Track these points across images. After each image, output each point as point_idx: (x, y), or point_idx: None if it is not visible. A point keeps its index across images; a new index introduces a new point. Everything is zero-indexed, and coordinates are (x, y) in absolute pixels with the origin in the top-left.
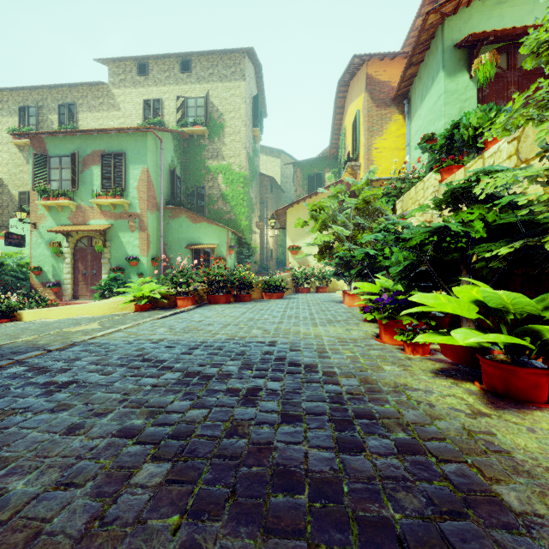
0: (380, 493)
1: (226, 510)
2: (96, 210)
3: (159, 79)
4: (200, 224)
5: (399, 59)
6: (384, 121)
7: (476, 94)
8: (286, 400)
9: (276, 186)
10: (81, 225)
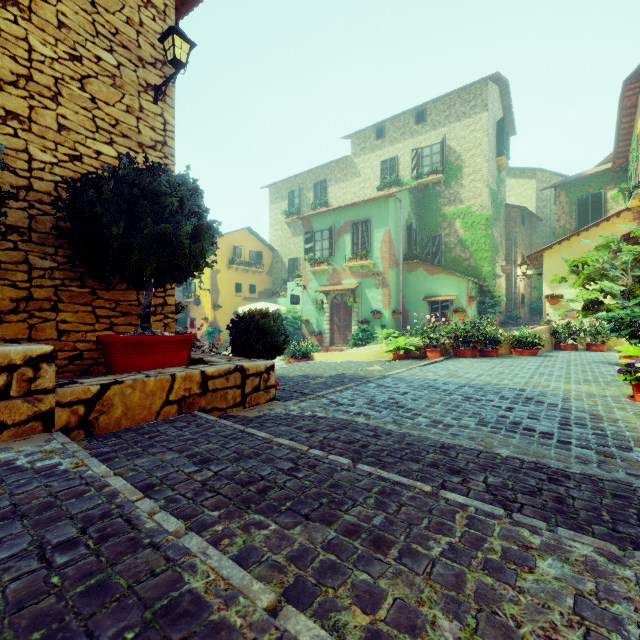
0: (571, 438)
1: (503, 429)
2: (347, 272)
3: (395, 137)
4: (437, 276)
5: None
6: None
7: None
8: (531, 413)
9: (529, 215)
10: (336, 285)
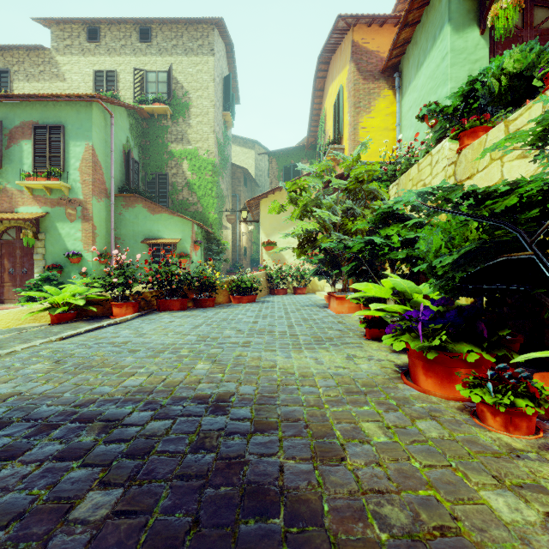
0: None
1: None
2: (27, 195)
3: (114, 47)
4: (159, 215)
5: (388, 26)
6: (372, 96)
7: (488, 54)
8: None
9: (250, 179)
10: (7, 212)
